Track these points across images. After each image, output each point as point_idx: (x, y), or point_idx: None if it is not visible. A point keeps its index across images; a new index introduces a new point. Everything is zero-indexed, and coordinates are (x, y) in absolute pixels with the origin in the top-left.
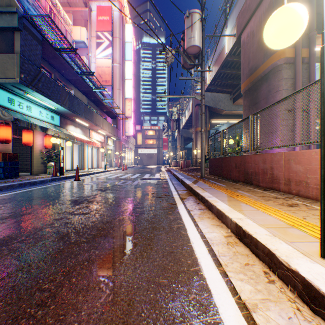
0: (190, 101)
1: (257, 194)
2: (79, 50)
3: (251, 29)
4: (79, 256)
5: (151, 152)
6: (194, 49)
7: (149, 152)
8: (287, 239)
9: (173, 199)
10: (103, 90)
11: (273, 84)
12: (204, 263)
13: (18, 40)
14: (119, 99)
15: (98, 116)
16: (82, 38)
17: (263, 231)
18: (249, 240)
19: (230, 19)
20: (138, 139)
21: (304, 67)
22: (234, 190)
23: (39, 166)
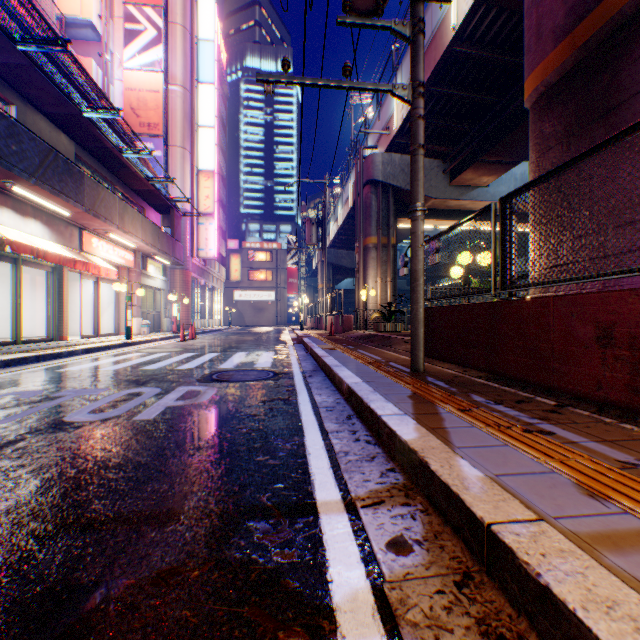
0: (349, 182)
1: None
2: (83, 45)
3: None
4: None
5: (263, 298)
6: None
7: (257, 297)
8: None
9: None
10: (115, 116)
11: None
12: None
13: None
14: (182, 171)
15: (106, 192)
16: (86, 13)
17: None
18: None
19: None
20: (233, 270)
21: None
22: None
23: None
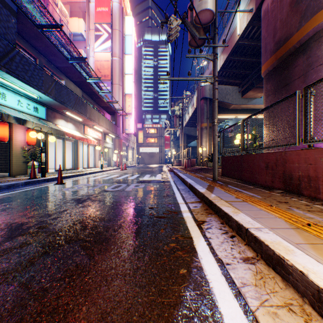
0: (194, 96)
1: None
2: (77, 43)
3: None
4: None
5: (153, 151)
6: (205, 16)
7: (150, 150)
8: None
9: (184, 223)
10: (98, 81)
11: (316, 53)
12: None
13: None
14: (118, 95)
15: (93, 110)
16: (79, 30)
17: None
18: None
19: None
20: (140, 138)
21: None
22: (285, 208)
23: (20, 165)
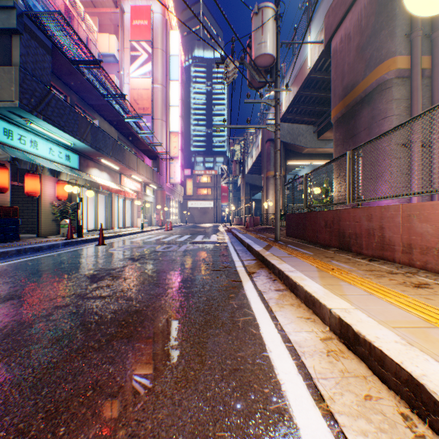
0: (259, 135)
1: (361, 267)
2: (108, 66)
3: (346, 31)
4: (80, 377)
5: (205, 206)
6: (265, 59)
7: (202, 205)
8: (436, 353)
9: (237, 273)
10: (139, 120)
11: (379, 107)
12: (293, 393)
13: (17, 47)
14: (161, 133)
15: (132, 156)
16: (111, 50)
17: (389, 335)
18: (366, 351)
19: (315, 19)
20: (188, 188)
21: (425, 83)
22: (326, 260)
23: (49, 224)
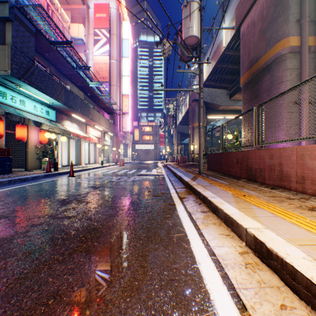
0: (187, 97)
1: (266, 194)
2: (77, 47)
3: (252, 19)
4: (45, 287)
5: (148, 148)
6: (192, 40)
7: (146, 147)
8: None
9: (171, 198)
10: (100, 85)
11: (276, 74)
12: (220, 302)
13: (9, 31)
14: (116, 96)
15: (95, 111)
16: (80, 35)
17: (297, 252)
18: (278, 265)
19: (228, 11)
20: (136, 135)
21: (310, 57)
22: (238, 189)
23: (34, 161)
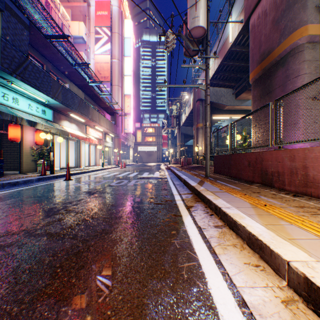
0: (191, 97)
1: (290, 203)
2: (78, 45)
3: (263, 8)
4: None
5: (151, 150)
6: (198, 31)
7: (148, 149)
8: None
9: (177, 207)
10: (100, 84)
11: (292, 67)
12: None
13: None
14: (118, 96)
15: (95, 111)
16: (80, 34)
17: None
18: None
19: (236, 4)
20: (138, 137)
21: None
22: (255, 196)
23: (29, 164)
